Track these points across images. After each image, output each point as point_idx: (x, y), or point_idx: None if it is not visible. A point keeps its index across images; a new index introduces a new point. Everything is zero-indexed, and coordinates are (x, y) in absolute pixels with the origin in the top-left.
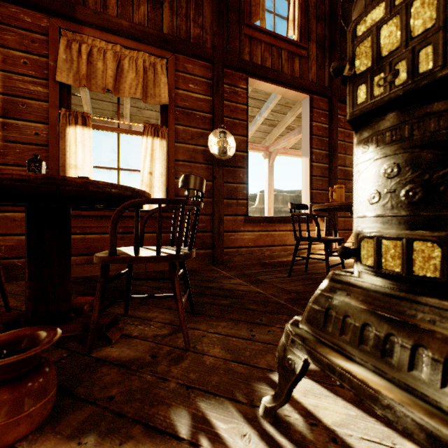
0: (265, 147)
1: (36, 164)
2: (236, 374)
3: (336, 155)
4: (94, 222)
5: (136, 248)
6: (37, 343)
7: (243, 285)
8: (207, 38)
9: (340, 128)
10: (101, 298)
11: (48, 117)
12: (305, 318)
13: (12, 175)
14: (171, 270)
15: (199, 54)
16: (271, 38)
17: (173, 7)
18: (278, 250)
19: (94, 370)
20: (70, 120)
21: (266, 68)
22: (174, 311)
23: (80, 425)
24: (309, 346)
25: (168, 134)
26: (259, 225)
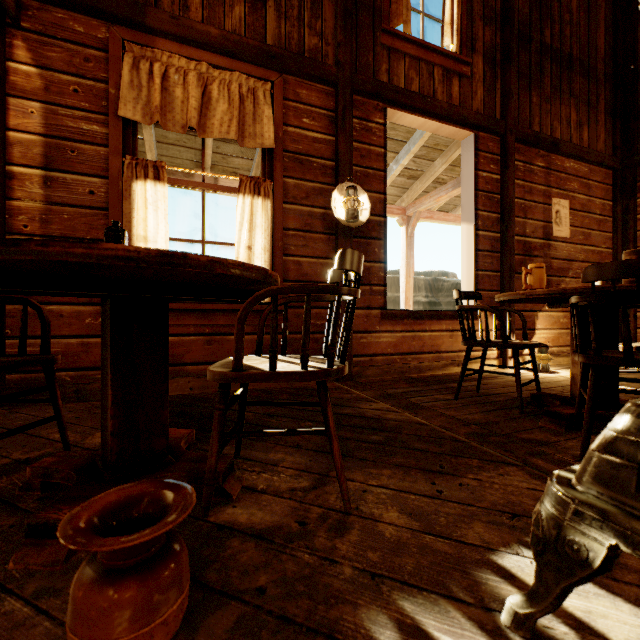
0: (401, 209)
1: (117, 235)
2: (439, 554)
3: (512, 220)
4: (170, 319)
5: (272, 359)
6: (160, 507)
7: (392, 412)
8: (328, 50)
9: (518, 180)
10: (221, 434)
11: (107, 169)
12: (591, 476)
13: (116, 251)
14: (321, 392)
15: (318, 74)
16: (420, 50)
17: (281, 7)
18: (429, 359)
19: (220, 544)
20: (137, 172)
21: (412, 93)
22: (306, 452)
23: (230, 635)
24: (619, 524)
25: (273, 191)
26: (401, 322)
